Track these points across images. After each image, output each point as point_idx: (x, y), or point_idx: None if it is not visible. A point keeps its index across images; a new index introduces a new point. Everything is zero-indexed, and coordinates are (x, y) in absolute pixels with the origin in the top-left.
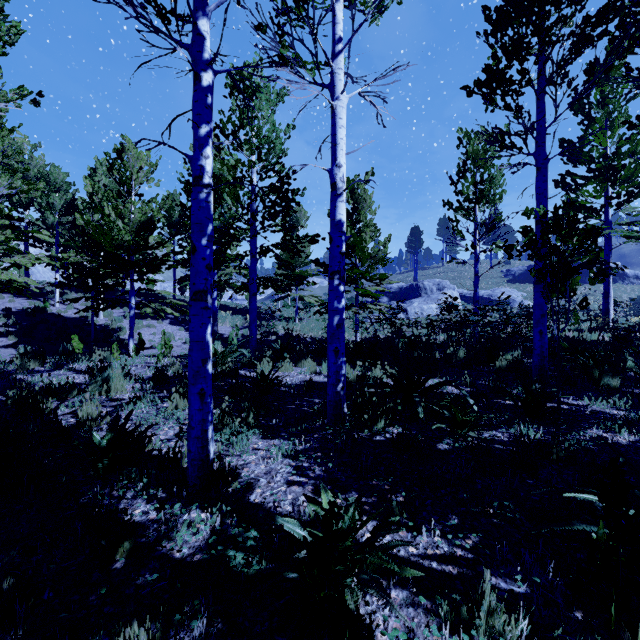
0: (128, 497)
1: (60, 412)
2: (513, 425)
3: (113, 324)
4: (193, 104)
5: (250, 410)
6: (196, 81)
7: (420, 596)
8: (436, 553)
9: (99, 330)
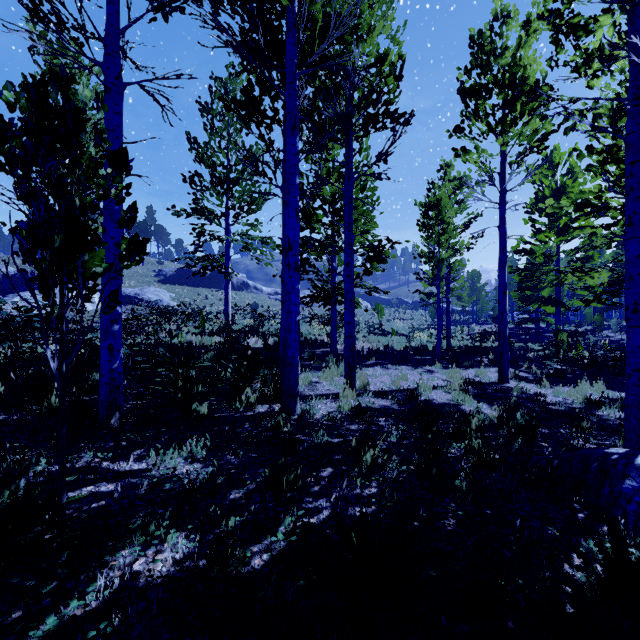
0: None
1: None
2: None
3: None
4: None
5: None
6: None
7: None
8: None
9: None
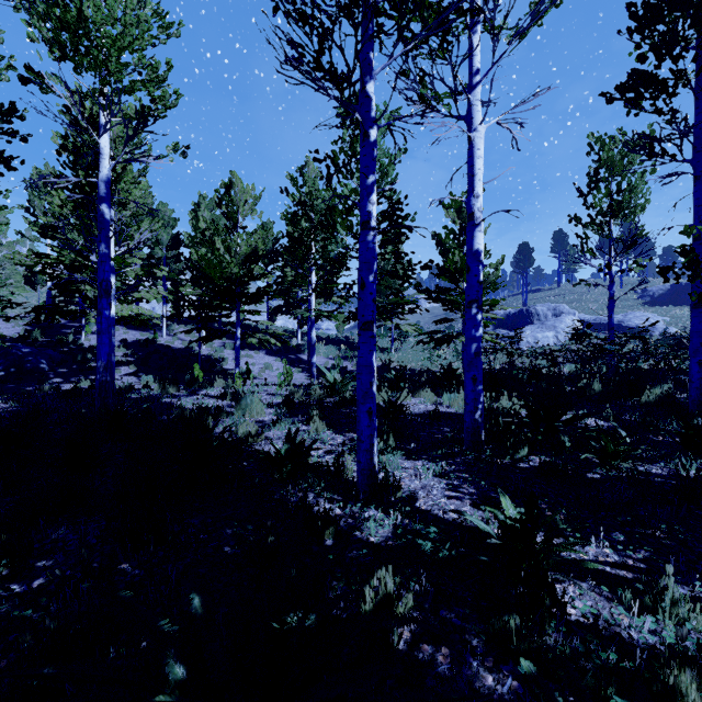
0: (314, 496)
1: (218, 430)
2: (671, 461)
3: (215, 354)
4: (361, 158)
5: (390, 433)
6: (365, 138)
7: (602, 585)
8: (607, 560)
9: (204, 360)
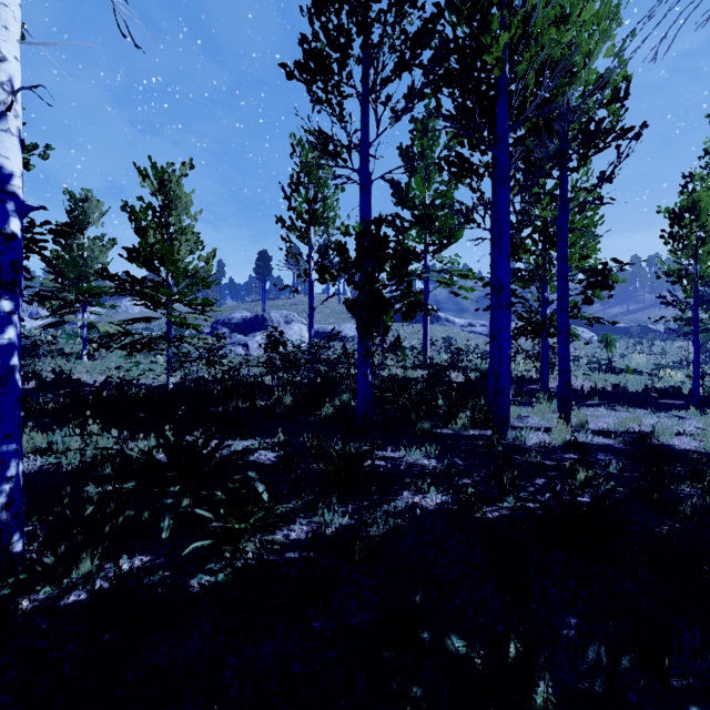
0: None
1: None
2: (320, 506)
3: None
4: None
5: None
6: None
7: None
8: None
9: None
